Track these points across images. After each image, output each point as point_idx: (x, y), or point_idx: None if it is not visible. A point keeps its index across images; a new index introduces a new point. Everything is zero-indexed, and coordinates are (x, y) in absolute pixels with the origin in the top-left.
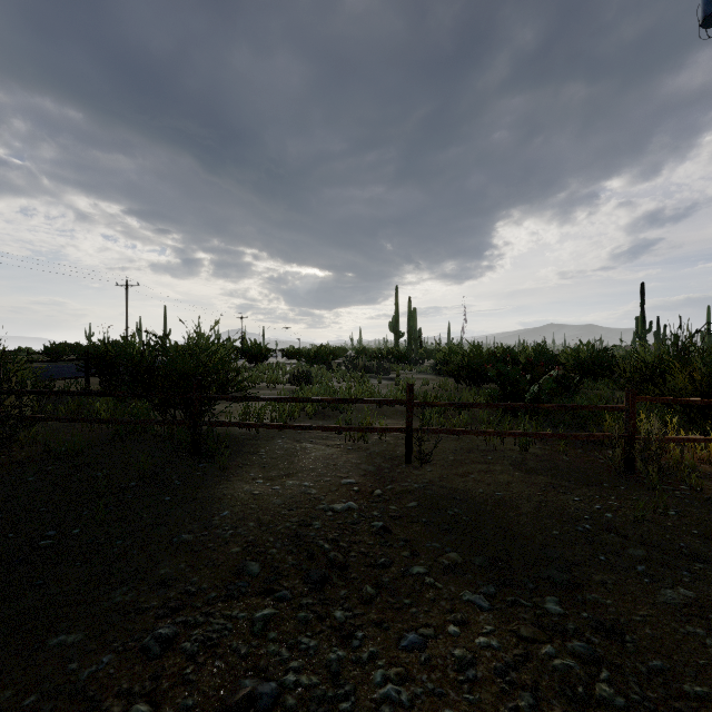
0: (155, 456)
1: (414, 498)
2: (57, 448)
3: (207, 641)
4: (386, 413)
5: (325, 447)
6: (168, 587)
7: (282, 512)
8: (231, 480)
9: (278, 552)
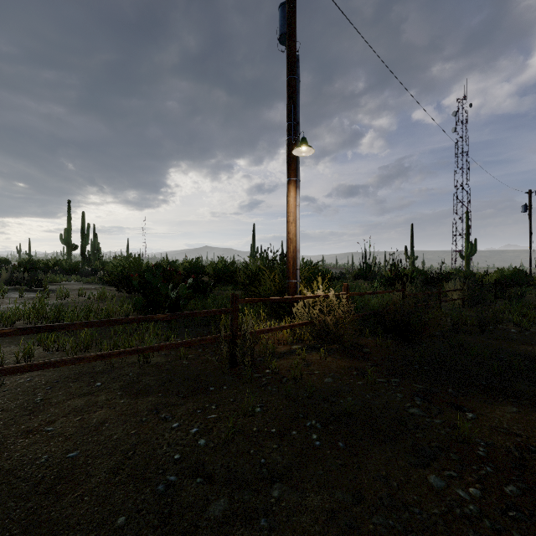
0: None
1: None
2: None
3: None
4: None
5: None
6: None
7: None
8: None
9: None
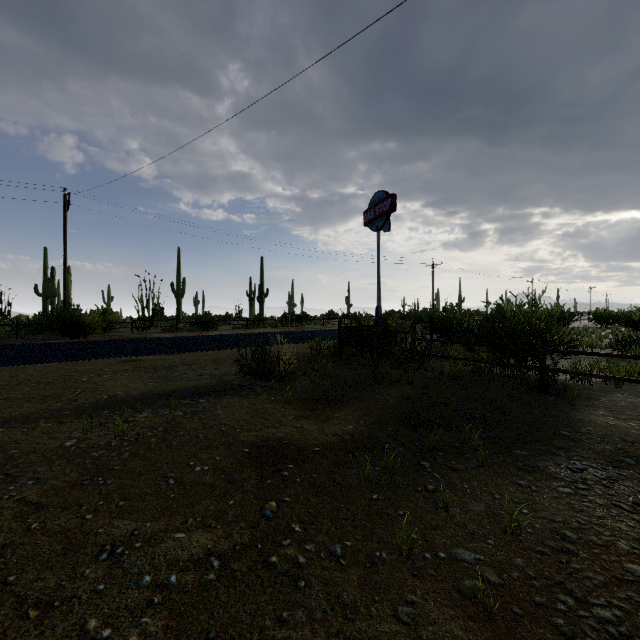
0: (508, 388)
1: None
2: (450, 373)
3: (610, 476)
4: None
5: None
6: (566, 451)
7: None
8: (582, 412)
9: None
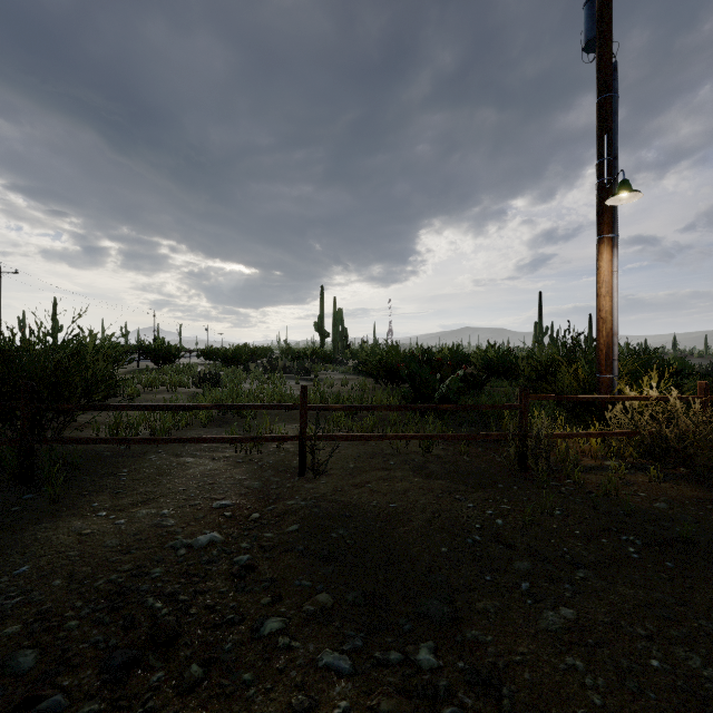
0: None
1: (297, 520)
2: None
3: None
4: (295, 416)
5: (209, 461)
6: None
7: (111, 558)
8: (61, 515)
9: (80, 624)
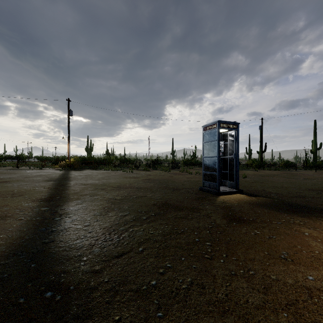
0: None
1: (12, 169)
2: None
3: None
4: (31, 167)
5: (9, 168)
6: None
7: None
8: None
9: None
